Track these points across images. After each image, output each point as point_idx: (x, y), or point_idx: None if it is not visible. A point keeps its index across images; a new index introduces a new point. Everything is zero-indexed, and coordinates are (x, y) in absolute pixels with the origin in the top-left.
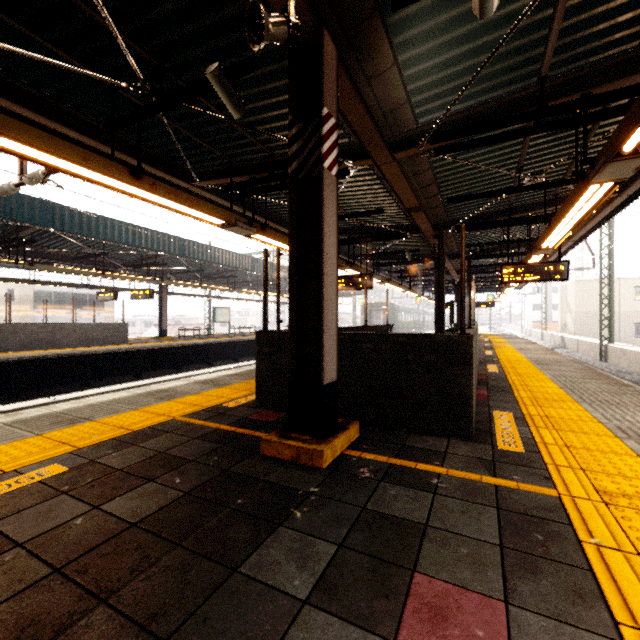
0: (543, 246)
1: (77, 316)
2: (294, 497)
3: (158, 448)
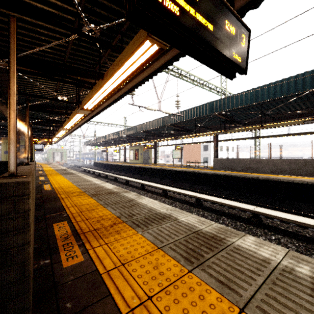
0: None
1: None
2: None
3: None
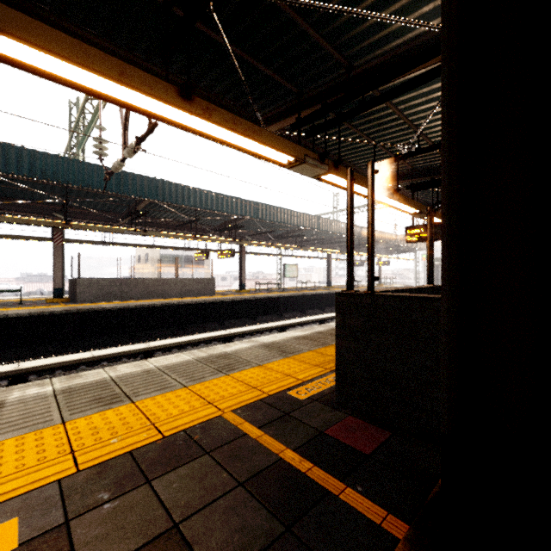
0: None
1: (186, 272)
2: None
3: (175, 504)
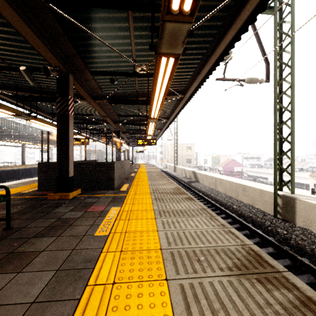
0: (148, 134)
1: None
2: (61, 204)
3: (1, 204)
